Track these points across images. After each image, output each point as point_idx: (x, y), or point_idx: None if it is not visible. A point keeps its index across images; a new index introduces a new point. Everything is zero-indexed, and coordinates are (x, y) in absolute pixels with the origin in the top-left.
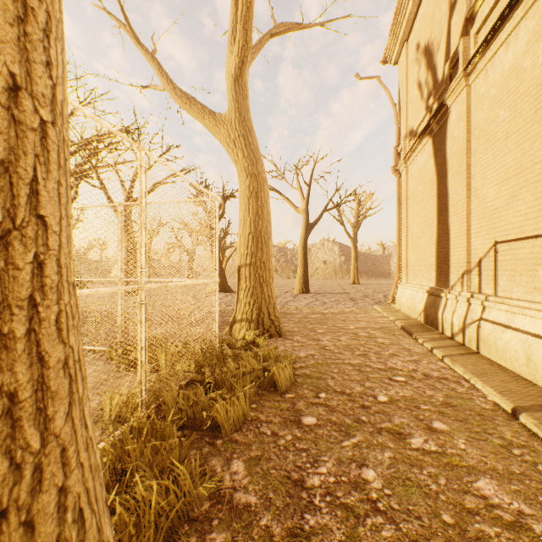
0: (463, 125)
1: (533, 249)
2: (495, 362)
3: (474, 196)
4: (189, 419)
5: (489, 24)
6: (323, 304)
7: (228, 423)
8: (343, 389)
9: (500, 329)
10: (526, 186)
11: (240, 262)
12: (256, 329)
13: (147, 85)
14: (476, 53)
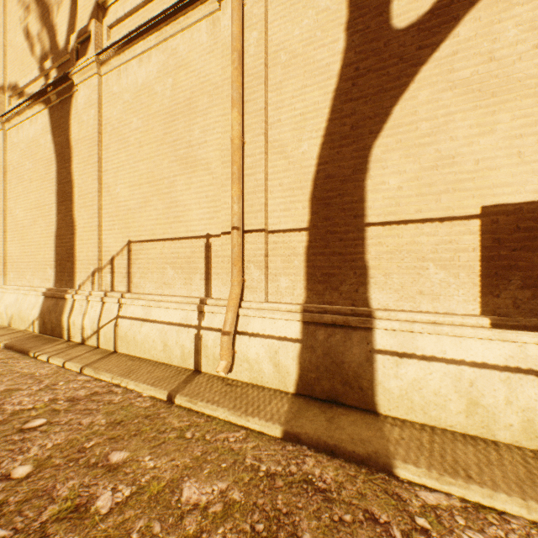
0: (95, 114)
1: (163, 250)
2: (135, 355)
3: (107, 192)
4: None
5: (123, 29)
6: None
7: None
8: None
9: (139, 324)
10: (158, 195)
11: None
12: None
13: None
14: (112, 47)
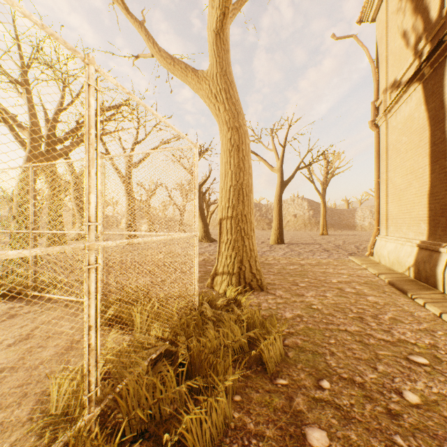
0: None
1: None
2: None
3: None
4: (151, 424)
5: None
6: (299, 254)
7: (202, 442)
8: (350, 375)
9: None
10: None
11: (222, 214)
12: (237, 283)
13: (138, 55)
14: None
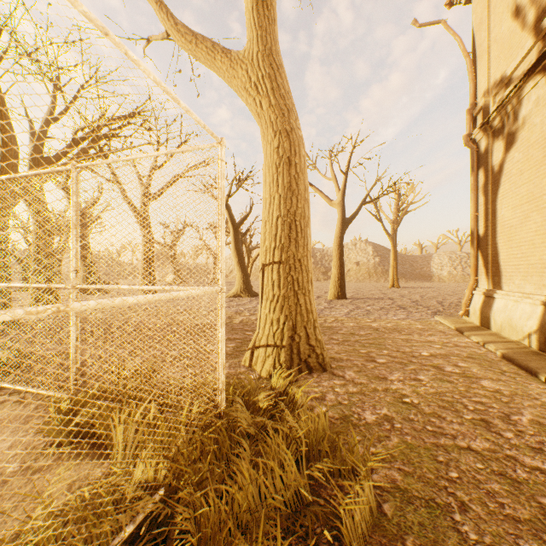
0: None
1: None
2: None
3: None
4: None
5: None
6: (368, 313)
7: None
8: None
9: None
10: None
11: (265, 259)
12: (288, 361)
13: (148, 37)
14: None
